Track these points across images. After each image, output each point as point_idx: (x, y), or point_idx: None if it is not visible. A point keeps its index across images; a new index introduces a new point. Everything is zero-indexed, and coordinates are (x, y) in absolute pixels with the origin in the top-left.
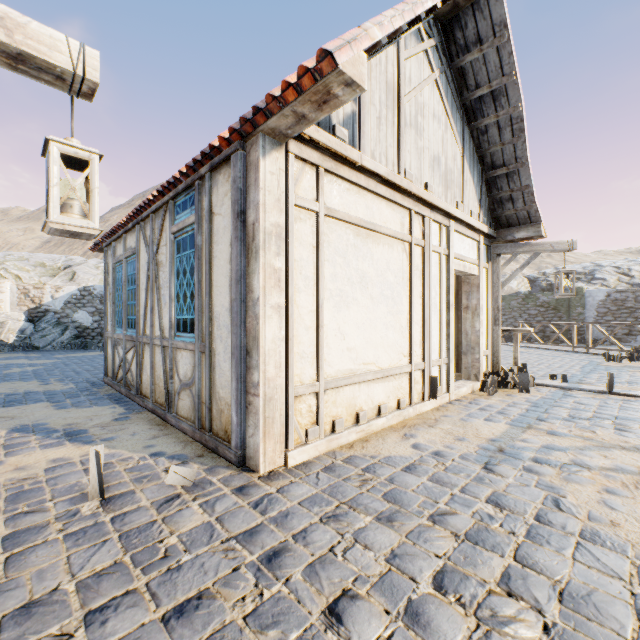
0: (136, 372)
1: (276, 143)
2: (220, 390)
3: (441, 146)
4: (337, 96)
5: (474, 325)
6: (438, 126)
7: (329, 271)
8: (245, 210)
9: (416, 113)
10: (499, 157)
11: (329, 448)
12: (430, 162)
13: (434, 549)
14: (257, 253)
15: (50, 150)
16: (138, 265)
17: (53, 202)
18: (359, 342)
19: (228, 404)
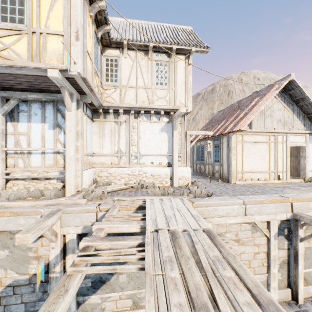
0: (204, 170)
1: (234, 133)
2: (224, 171)
3: (281, 116)
4: (242, 131)
5: (304, 162)
6: (280, 111)
7: (244, 152)
8: (229, 144)
9: (270, 113)
10: (309, 112)
11: (244, 183)
12: (276, 122)
13: (254, 189)
14: (231, 150)
15: (207, 143)
16: (204, 148)
17: (207, 148)
18: (252, 165)
19: (226, 173)
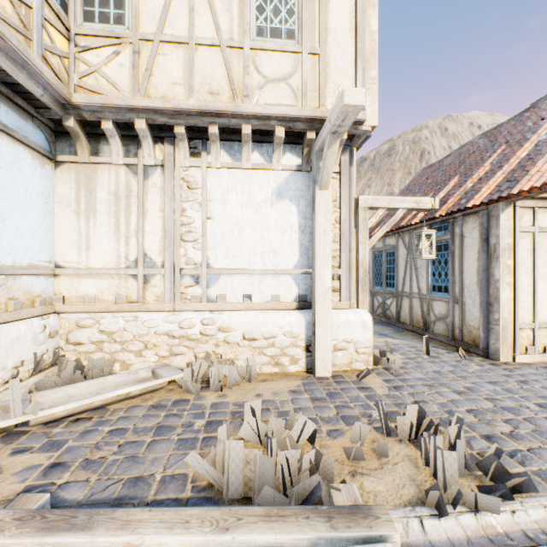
0: (395, 310)
1: (507, 204)
2: (469, 321)
3: None
4: None
5: None
6: None
7: (541, 262)
8: (488, 237)
9: None
10: None
11: (541, 360)
12: None
13: None
14: (497, 258)
15: (422, 234)
16: (397, 255)
17: (423, 251)
18: None
19: (475, 328)
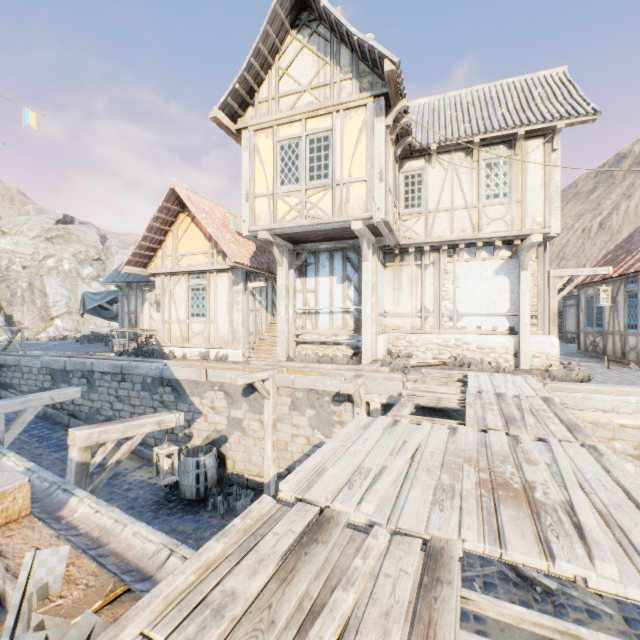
0: (602, 346)
1: None
2: None
3: None
4: None
5: None
6: None
7: None
8: None
9: None
10: None
11: None
12: None
13: None
14: None
15: (599, 290)
16: None
17: (600, 301)
18: None
19: None
